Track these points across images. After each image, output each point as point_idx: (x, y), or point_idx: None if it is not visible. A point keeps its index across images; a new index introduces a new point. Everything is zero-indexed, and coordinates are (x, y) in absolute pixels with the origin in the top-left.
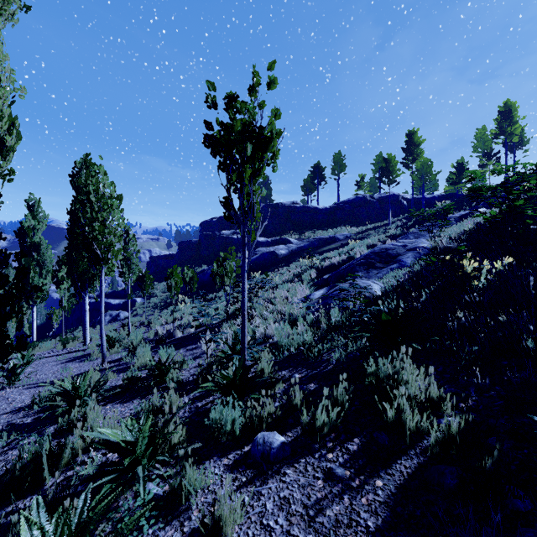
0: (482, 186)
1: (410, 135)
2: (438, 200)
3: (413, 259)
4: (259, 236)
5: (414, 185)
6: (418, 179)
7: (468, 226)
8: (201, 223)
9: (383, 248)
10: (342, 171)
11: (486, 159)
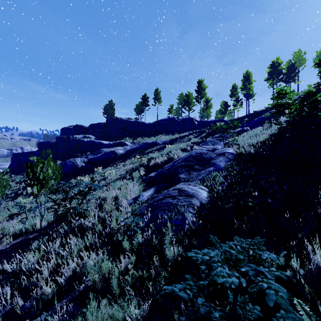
0: (284, 103)
1: (200, 82)
2: (213, 123)
3: (225, 163)
4: (104, 140)
5: (202, 113)
6: (204, 109)
7: (264, 137)
8: (61, 129)
9: (199, 153)
10: (160, 101)
11: (236, 102)
